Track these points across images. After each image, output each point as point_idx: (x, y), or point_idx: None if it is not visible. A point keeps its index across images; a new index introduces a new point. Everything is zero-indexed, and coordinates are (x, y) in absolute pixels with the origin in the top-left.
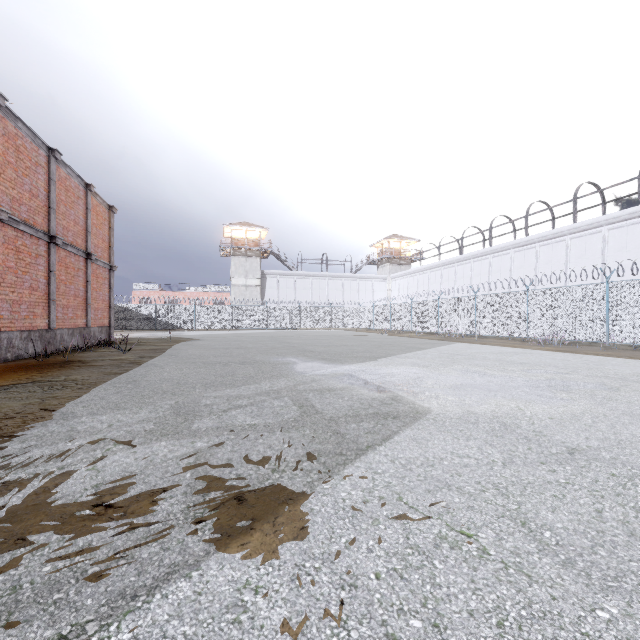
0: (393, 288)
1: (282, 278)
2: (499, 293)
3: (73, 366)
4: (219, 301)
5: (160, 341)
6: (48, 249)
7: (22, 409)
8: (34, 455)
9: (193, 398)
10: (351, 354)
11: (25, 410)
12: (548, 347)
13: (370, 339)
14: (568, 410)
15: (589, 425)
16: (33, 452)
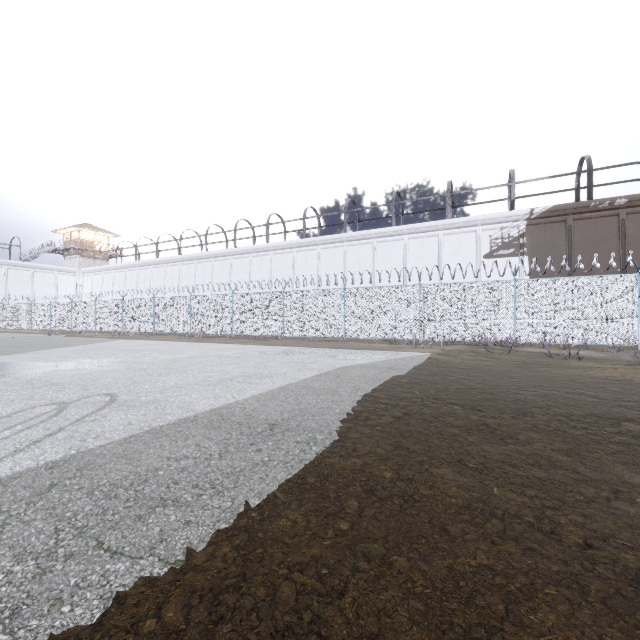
0: (85, 284)
1: None
2: (172, 297)
3: None
4: None
5: None
6: None
7: None
8: None
9: None
10: None
11: None
12: (192, 339)
13: (23, 340)
14: (97, 370)
15: (91, 374)
16: None
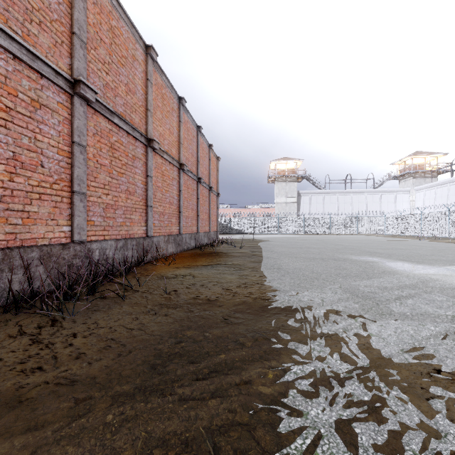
0: (417, 199)
1: (313, 196)
2: None
3: (223, 255)
4: (269, 214)
5: (246, 241)
6: (197, 186)
7: (242, 281)
8: (307, 316)
9: (348, 285)
10: (423, 257)
11: (245, 282)
12: None
13: (415, 244)
14: None
15: None
16: (303, 314)
